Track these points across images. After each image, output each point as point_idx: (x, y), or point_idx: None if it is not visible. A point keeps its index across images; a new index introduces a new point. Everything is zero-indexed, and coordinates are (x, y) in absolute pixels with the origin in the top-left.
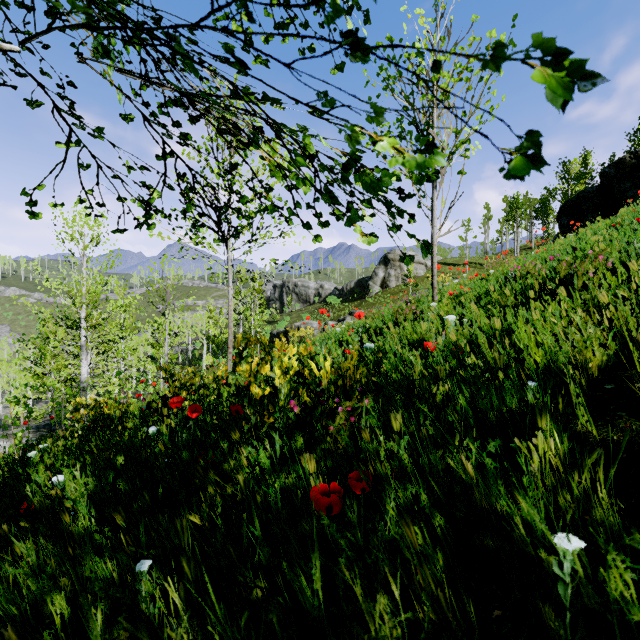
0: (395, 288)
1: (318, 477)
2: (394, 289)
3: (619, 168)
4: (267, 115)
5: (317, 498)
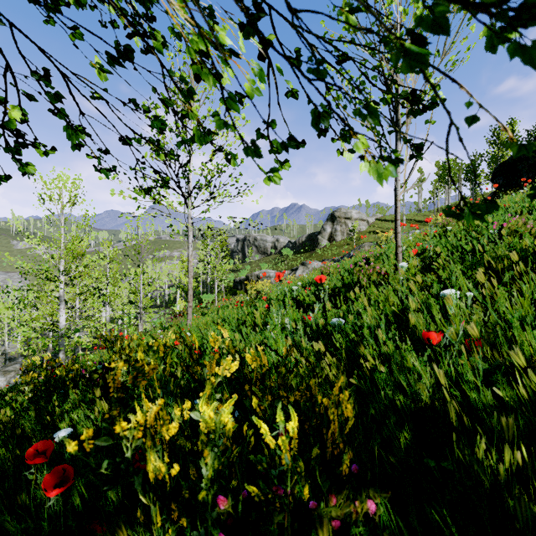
0: (341, 241)
1: None
2: (340, 242)
3: None
4: None
5: None
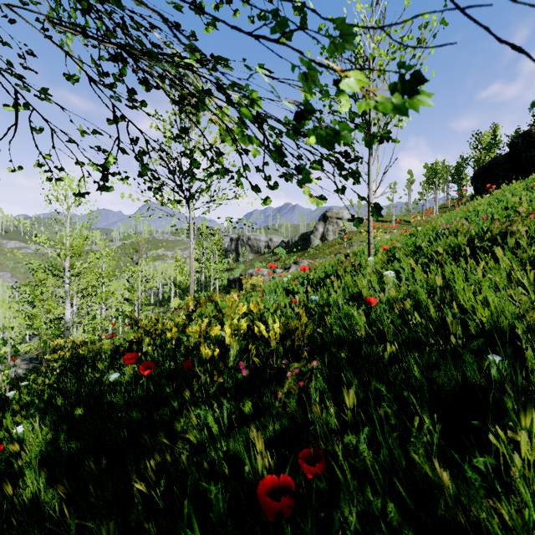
0: (332, 241)
1: (267, 442)
2: (332, 242)
3: (526, 138)
4: (205, 56)
5: (265, 502)
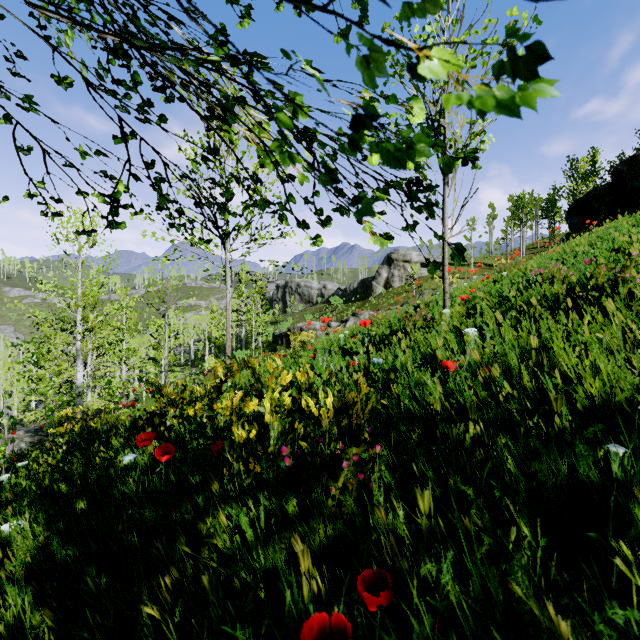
0: (399, 288)
1: (316, 552)
2: (398, 289)
3: (632, 165)
4: (226, 39)
5: None
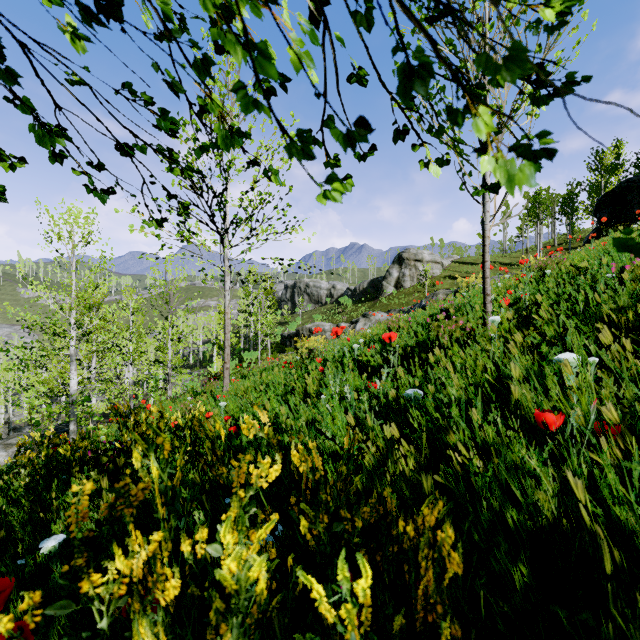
0: (410, 288)
1: None
2: (409, 289)
3: None
4: None
5: None
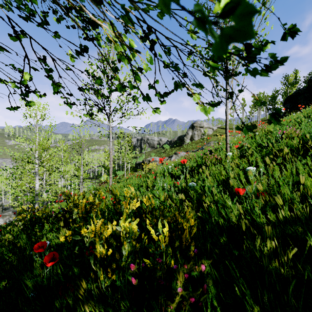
0: (197, 140)
1: None
2: (197, 141)
3: None
4: None
5: None
